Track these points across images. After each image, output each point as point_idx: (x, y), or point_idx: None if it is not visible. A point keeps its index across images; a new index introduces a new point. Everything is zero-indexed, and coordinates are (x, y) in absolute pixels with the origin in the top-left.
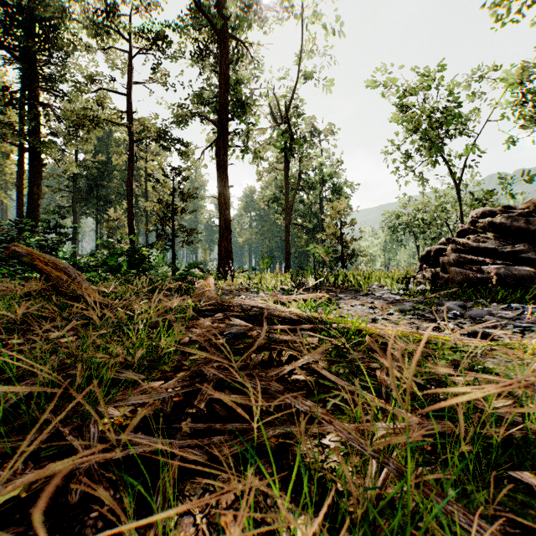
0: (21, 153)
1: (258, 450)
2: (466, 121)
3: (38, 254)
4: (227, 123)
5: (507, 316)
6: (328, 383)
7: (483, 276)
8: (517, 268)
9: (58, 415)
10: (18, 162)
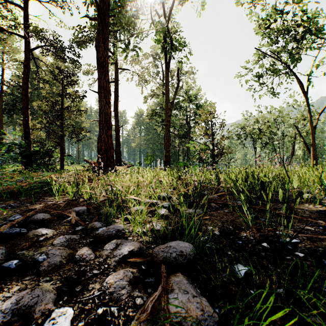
0: None
1: None
2: None
3: None
4: (107, 17)
5: None
6: None
7: None
8: None
9: None
10: None
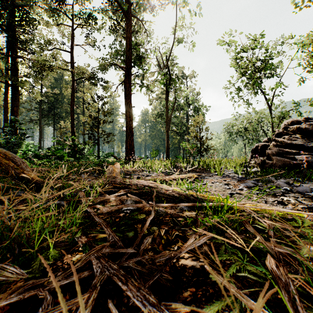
0: (6, 87)
1: None
2: (276, 67)
3: None
4: (131, 68)
5: None
6: None
7: (296, 162)
8: None
9: None
10: (5, 93)
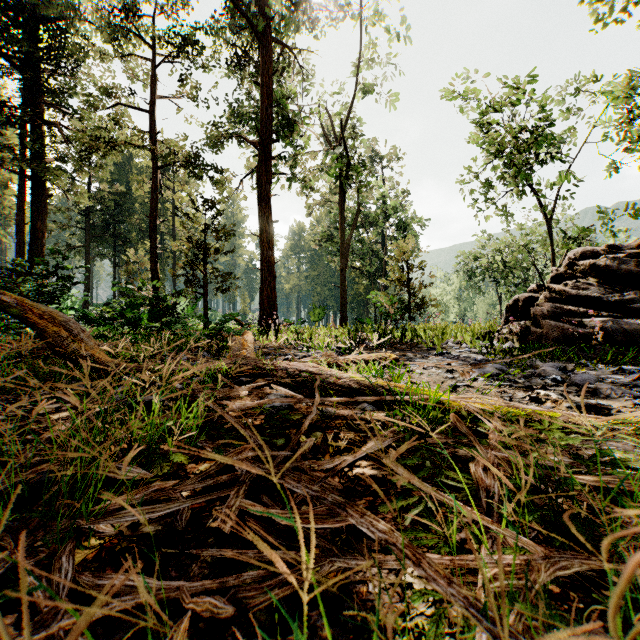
0: (22, 182)
1: (308, 592)
2: (560, 142)
3: (32, 304)
4: (270, 145)
5: (621, 381)
6: (405, 483)
7: (585, 331)
8: (627, 321)
9: (19, 540)
10: (19, 193)
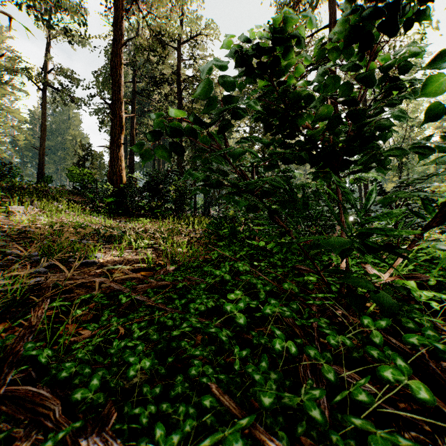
0: None
1: None
2: None
3: None
4: None
5: None
6: None
7: None
8: None
9: None
10: None
